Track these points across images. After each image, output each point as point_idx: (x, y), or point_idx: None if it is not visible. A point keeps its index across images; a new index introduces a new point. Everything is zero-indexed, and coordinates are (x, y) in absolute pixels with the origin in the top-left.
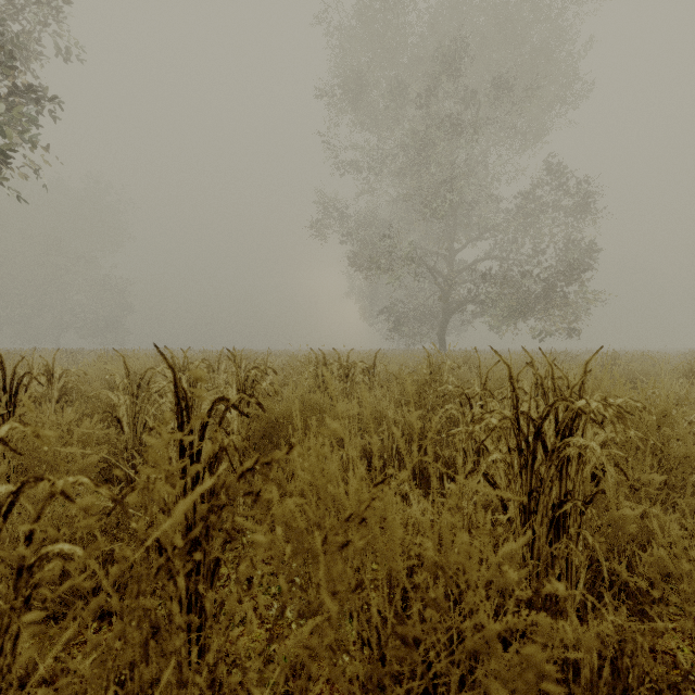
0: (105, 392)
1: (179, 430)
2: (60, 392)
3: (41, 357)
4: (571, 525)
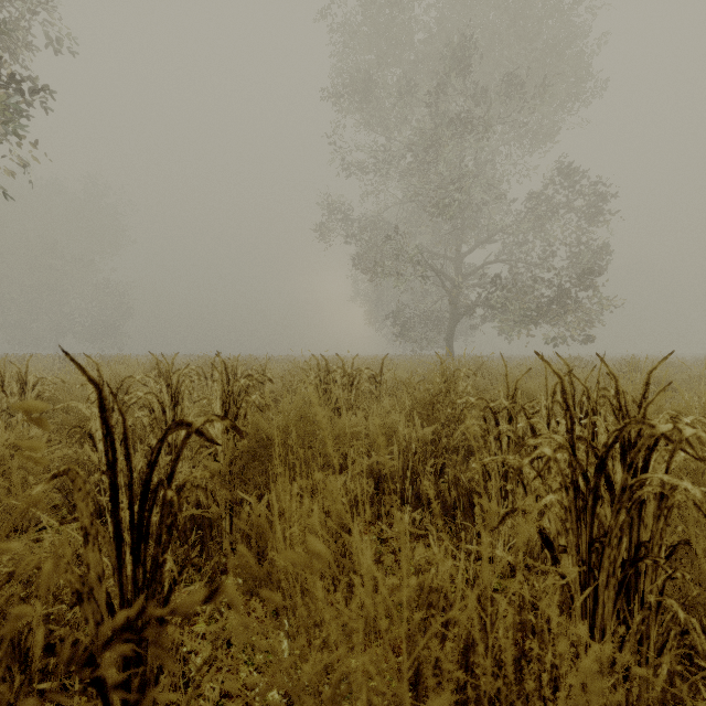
0: (75, 404)
1: (109, 472)
2: None
3: (13, 364)
4: (648, 587)
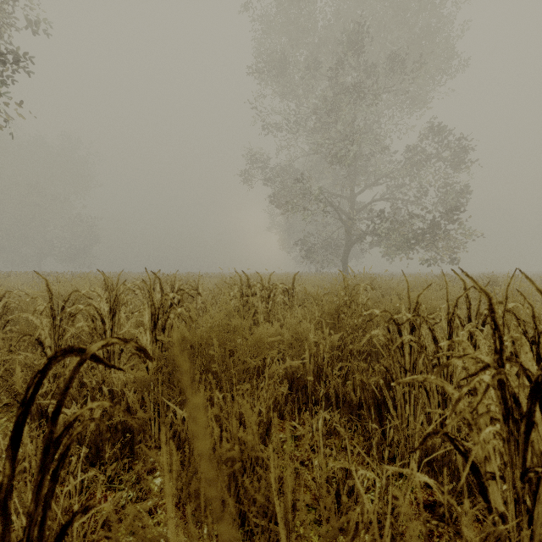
0: (26, 315)
1: None
2: (1, 312)
3: None
4: None
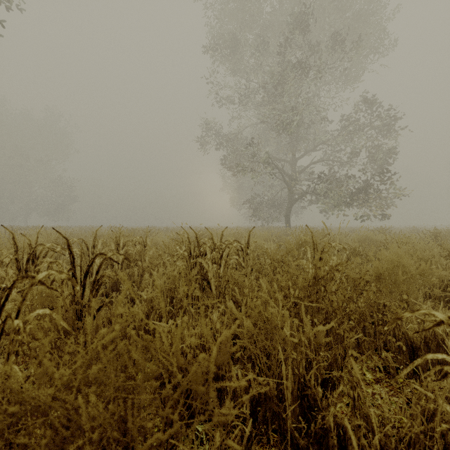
0: None
1: None
2: None
3: None
4: None
